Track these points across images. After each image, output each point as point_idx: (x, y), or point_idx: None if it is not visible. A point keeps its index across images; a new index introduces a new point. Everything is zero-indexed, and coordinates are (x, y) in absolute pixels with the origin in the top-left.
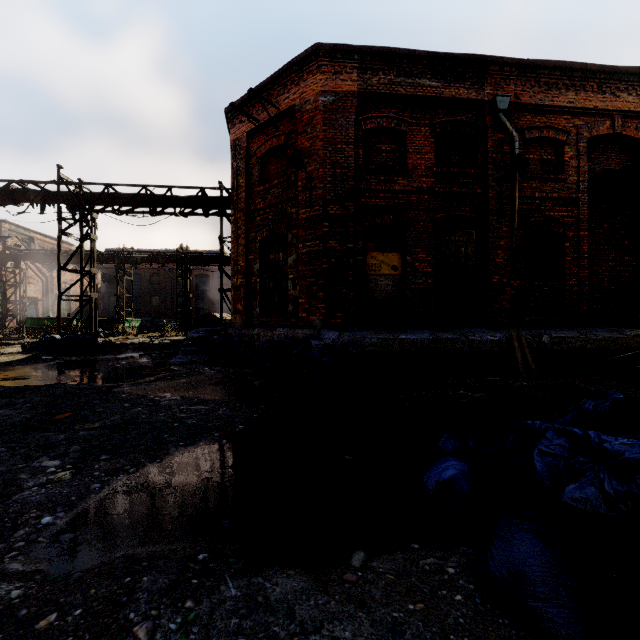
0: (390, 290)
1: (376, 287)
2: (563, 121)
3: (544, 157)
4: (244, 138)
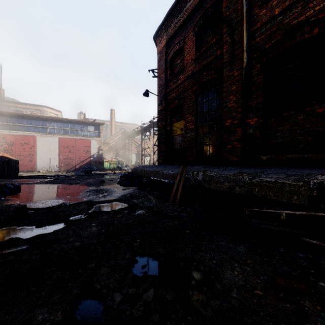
0: (180, 143)
1: (176, 142)
2: None
3: None
4: None
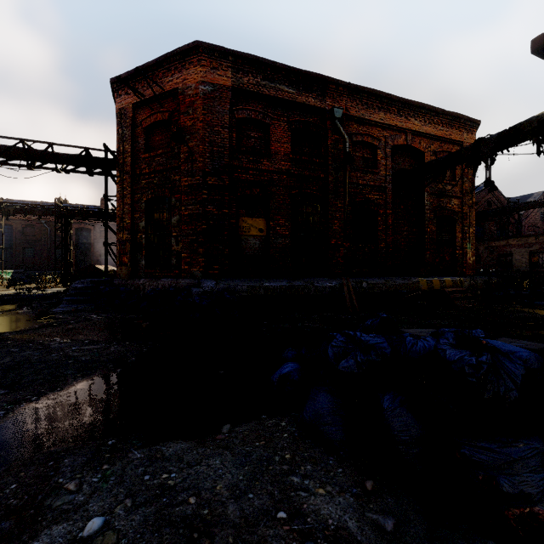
0: (257, 248)
1: (246, 245)
2: (377, 132)
3: (365, 155)
4: (130, 109)
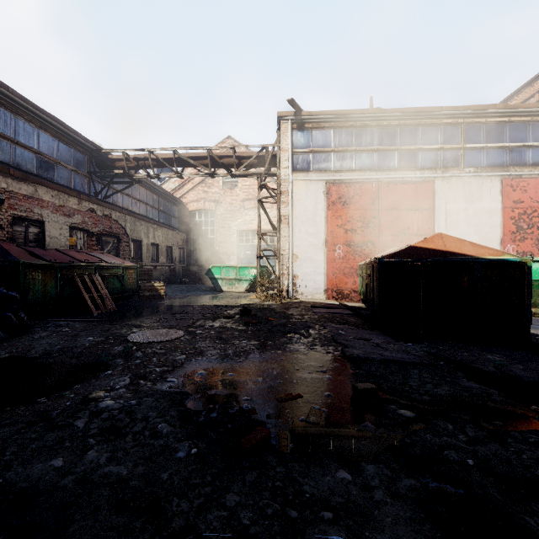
0: None
1: None
2: None
3: None
4: None
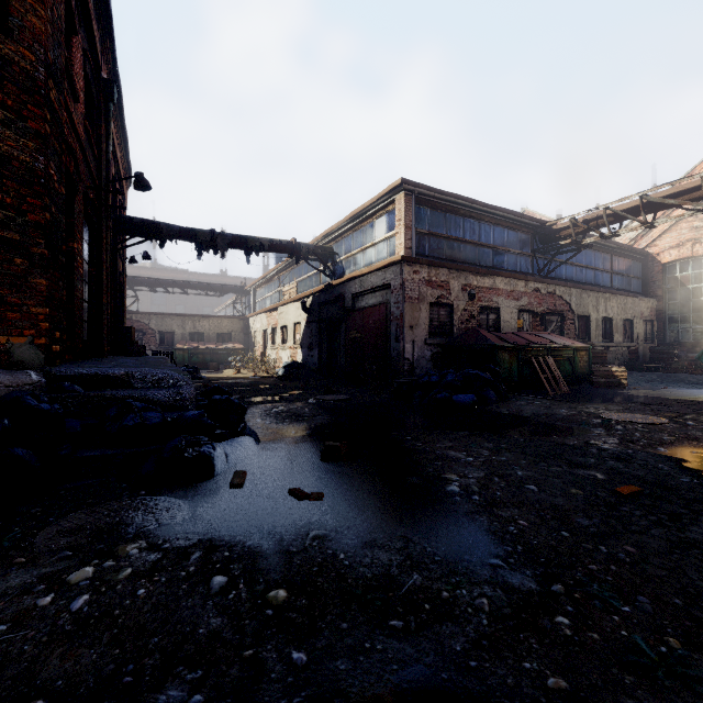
0: None
1: None
2: None
3: None
4: None
